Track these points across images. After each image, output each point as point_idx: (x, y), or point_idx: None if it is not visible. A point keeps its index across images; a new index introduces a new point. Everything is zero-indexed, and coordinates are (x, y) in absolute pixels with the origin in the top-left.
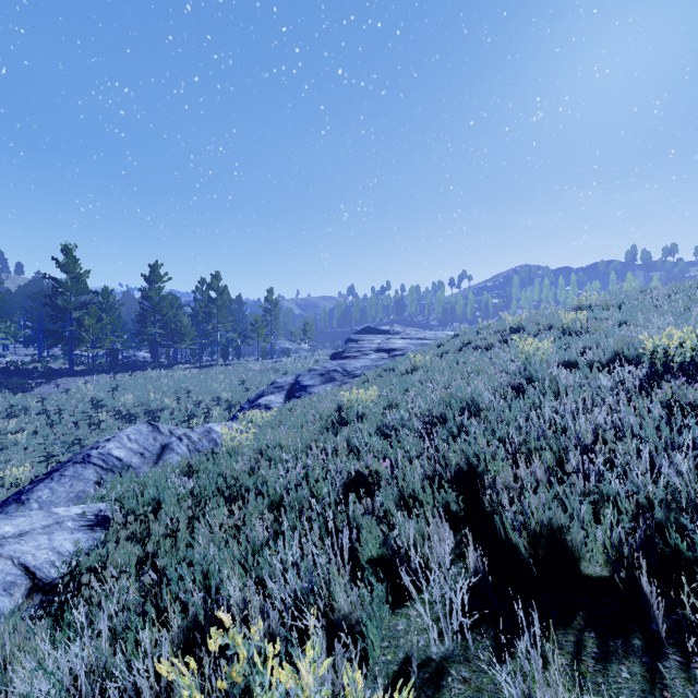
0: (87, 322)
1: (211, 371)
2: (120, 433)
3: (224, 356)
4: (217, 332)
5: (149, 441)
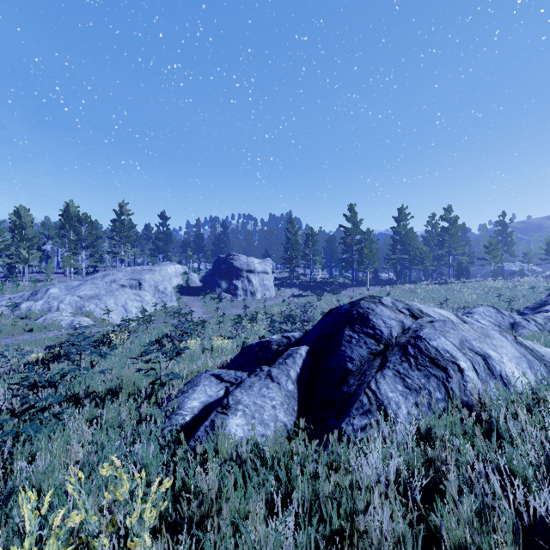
0: (365, 251)
1: (451, 286)
2: (475, 310)
3: (457, 275)
4: (449, 255)
5: (499, 318)
